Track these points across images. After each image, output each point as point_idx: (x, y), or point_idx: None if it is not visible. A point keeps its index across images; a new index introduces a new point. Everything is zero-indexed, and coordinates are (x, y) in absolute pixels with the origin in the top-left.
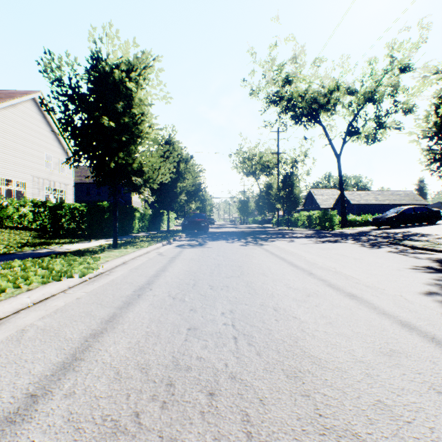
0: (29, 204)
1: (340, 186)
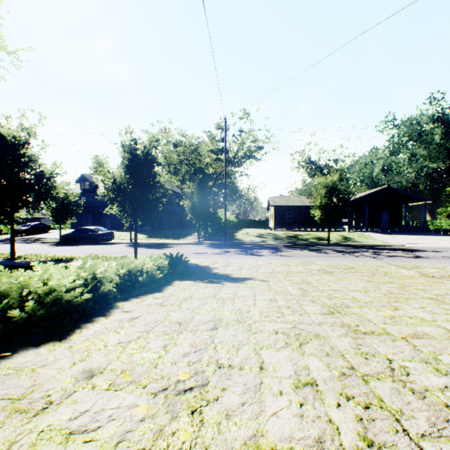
0: None
1: None
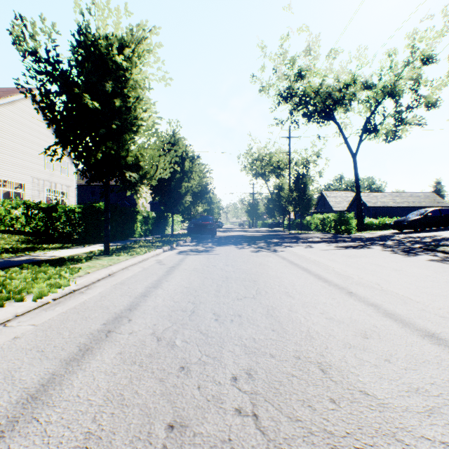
0: (21, 206)
1: (357, 187)
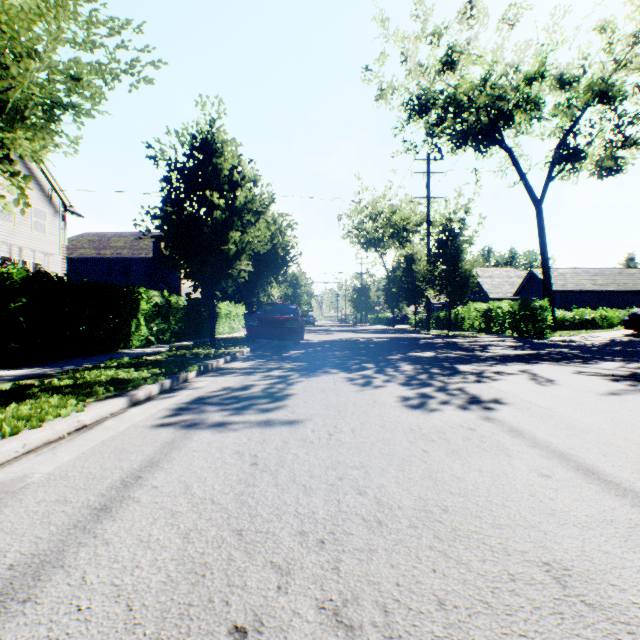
0: None
1: (543, 256)
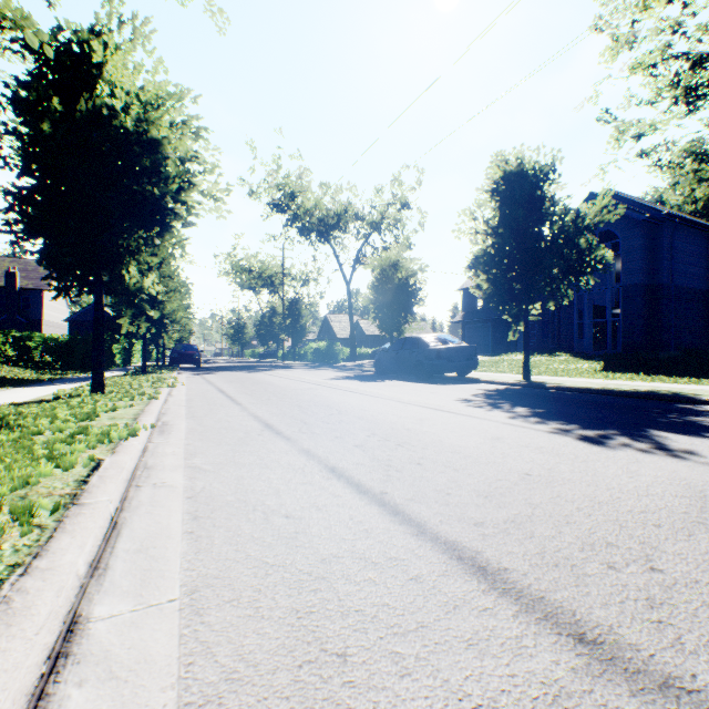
0: None
1: (351, 316)
